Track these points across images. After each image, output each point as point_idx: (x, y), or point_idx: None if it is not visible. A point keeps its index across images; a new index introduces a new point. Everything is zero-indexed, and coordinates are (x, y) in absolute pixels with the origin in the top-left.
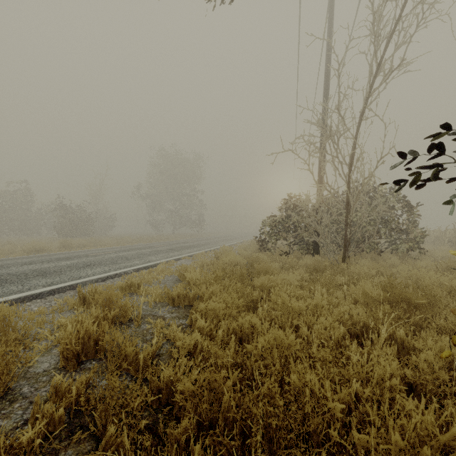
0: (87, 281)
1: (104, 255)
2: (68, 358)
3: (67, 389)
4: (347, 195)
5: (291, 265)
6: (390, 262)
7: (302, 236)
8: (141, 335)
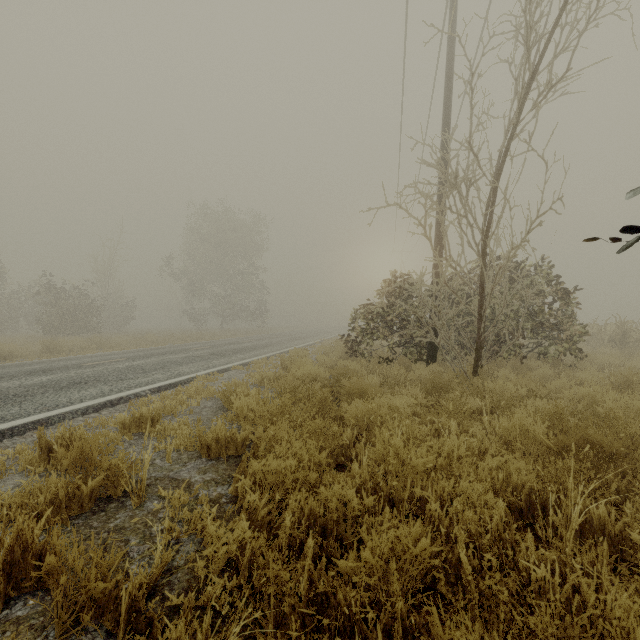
0: (68, 412)
1: (108, 365)
2: None
3: None
4: (481, 274)
5: (397, 379)
6: (540, 373)
7: (411, 334)
8: (142, 525)
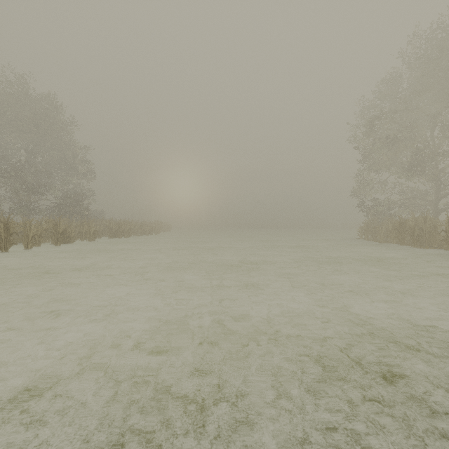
0: None
1: None
2: None
3: None
4: None
5: None
6: None
7: None
8: None
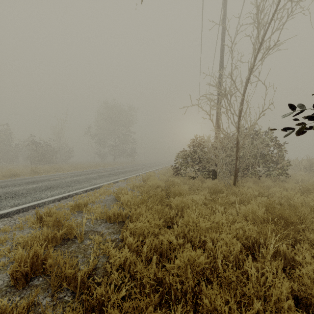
0: (46, 201)
1: (62, 179)
2: (17, 279)
3: (10, 313)
4: (237, 137)
5: (197, 187)
6: (266, 184)
7: (204, 165)
8: (83, 250)
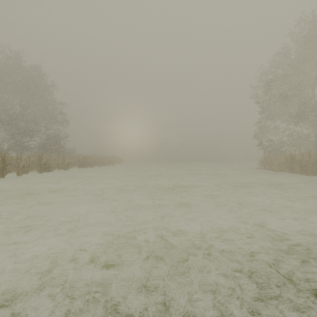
0: None
1: None
2: None
3: None
4: None
5: None
6: None
7: None
8: None
